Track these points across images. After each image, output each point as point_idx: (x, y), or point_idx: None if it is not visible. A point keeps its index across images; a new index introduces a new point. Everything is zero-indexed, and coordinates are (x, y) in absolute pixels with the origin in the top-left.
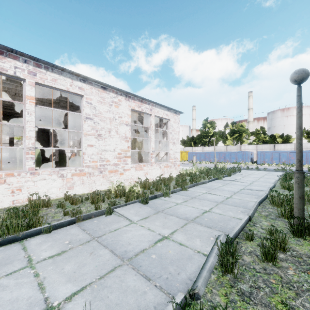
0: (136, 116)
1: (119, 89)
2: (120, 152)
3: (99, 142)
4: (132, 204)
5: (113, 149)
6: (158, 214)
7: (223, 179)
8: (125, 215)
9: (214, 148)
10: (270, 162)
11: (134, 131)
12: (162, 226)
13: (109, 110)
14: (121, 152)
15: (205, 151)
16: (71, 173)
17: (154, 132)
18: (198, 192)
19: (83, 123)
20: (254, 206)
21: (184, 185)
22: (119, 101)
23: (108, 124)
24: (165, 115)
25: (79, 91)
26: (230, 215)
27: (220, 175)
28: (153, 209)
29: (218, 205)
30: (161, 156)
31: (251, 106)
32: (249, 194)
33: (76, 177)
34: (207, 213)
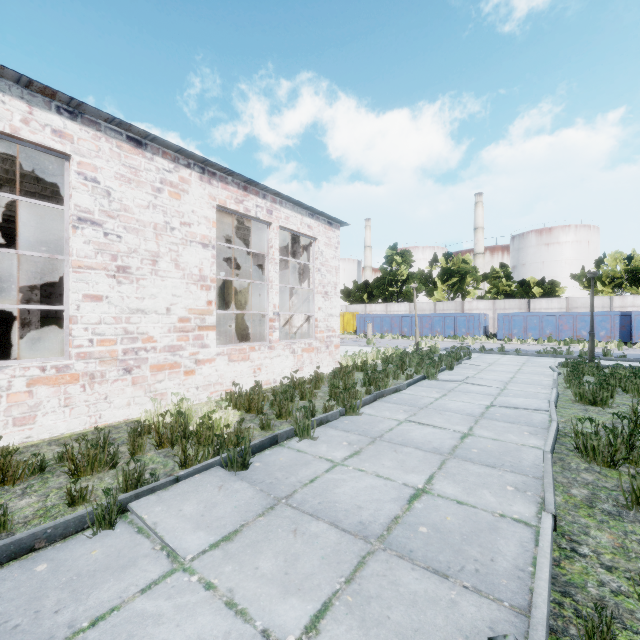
0: (237, 227)
1: (183, 149)
2: (185, 317)
3: (122, 288)
4: (198, 474)
5: (164, 308)
6: (274, 513)
7: (438, 378)
8: (162, 528)
9: (415, 306)
10: (522, 335)
11: (234, 266)
12: (279, 580)
13: (154, 204)
14: (190, 315)
15: (391, 312)
16: (27, 377)
17: (281, 269)
18: (386, 417)
19: (69, 235)
20: (547, 468)
21: (352, 402)
22: (183, 183)
23: (149, 241)
24: (305, 227)
25: (56, 141)
26: (489, 505)
27: (431, 368)
28: (261, 492)
29: (446, 463)
30: (296, 325)
31: (481, 223)
32: (512, 423)
33: (46, 387)
34: (421, 502)
